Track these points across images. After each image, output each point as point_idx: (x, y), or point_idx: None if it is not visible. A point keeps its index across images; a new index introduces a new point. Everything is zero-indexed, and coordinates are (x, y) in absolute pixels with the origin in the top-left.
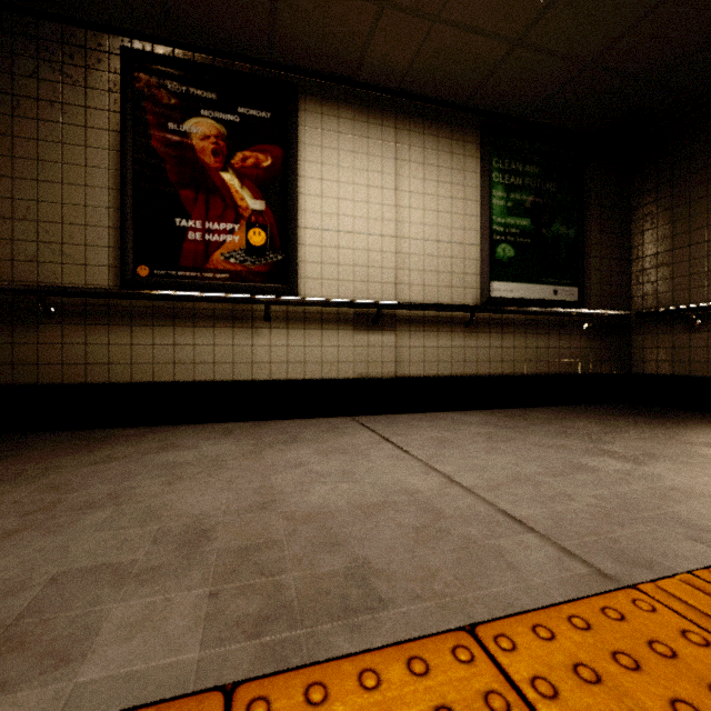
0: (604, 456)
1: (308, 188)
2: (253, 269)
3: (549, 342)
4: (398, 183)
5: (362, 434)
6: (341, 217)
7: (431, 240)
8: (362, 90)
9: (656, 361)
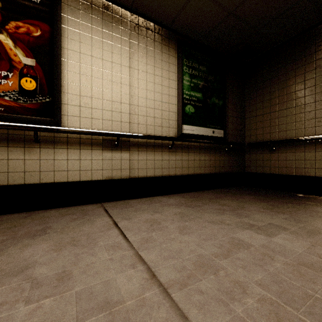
0: (248, 229)
1: (70, 56)
2: (25, 106)
3: (210, 157)
4: (131, 63)
5: (101, 220)
6: (94, 78)
7: (151, 99)
8: (108, 2)
9: (255, 166)
